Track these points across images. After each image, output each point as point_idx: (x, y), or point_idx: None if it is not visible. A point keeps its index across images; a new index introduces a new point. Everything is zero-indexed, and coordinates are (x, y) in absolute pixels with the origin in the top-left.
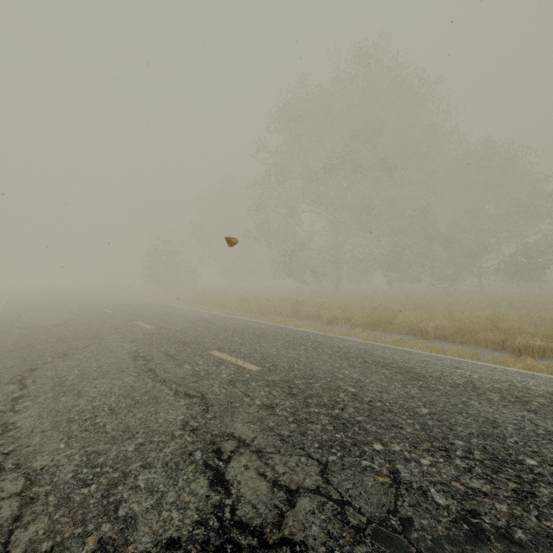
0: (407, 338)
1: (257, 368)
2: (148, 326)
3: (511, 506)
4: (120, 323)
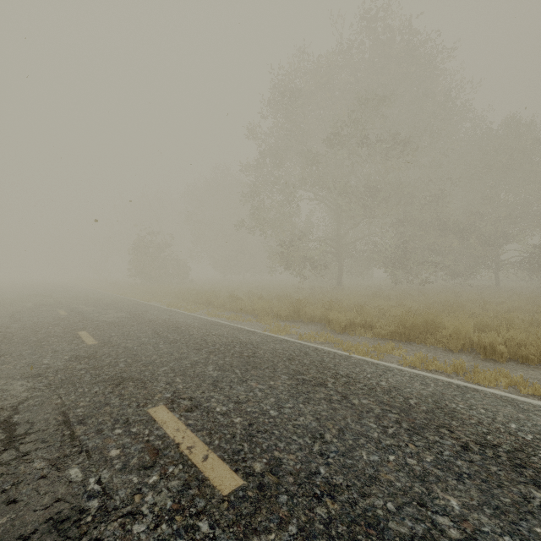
0: (465, 359)
1: (233, 483)
2: (90, 339)
3: None
4: (56, 334)
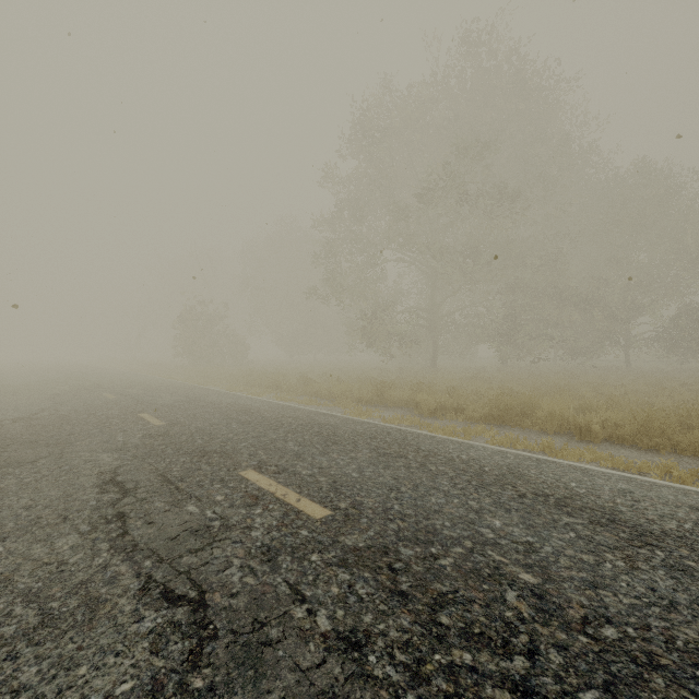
0: (559, 440)
1: (324, 513)
2: (156, 420)
3: None
4: (116, 416)
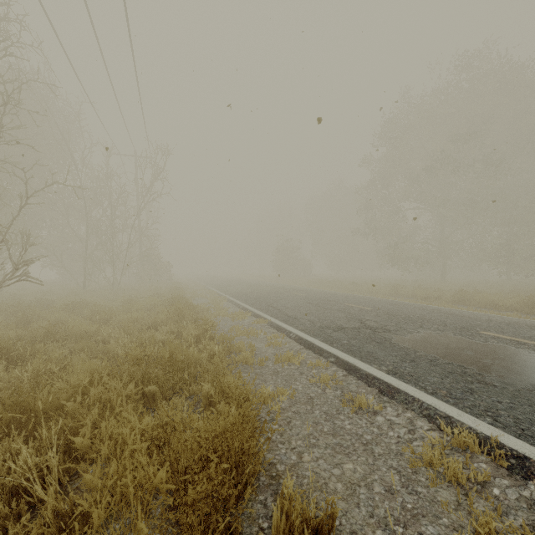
0: (483, 309)
1: (371, 309)
2: (301, 294)
3: (456, 331)
4: (284, 293)
